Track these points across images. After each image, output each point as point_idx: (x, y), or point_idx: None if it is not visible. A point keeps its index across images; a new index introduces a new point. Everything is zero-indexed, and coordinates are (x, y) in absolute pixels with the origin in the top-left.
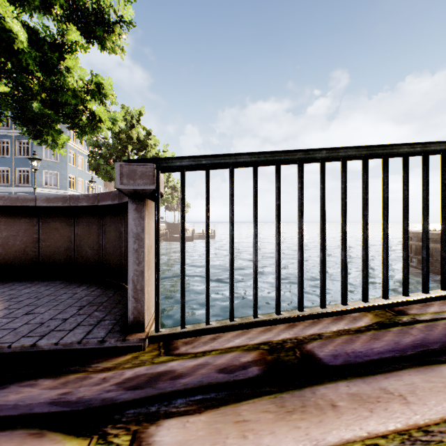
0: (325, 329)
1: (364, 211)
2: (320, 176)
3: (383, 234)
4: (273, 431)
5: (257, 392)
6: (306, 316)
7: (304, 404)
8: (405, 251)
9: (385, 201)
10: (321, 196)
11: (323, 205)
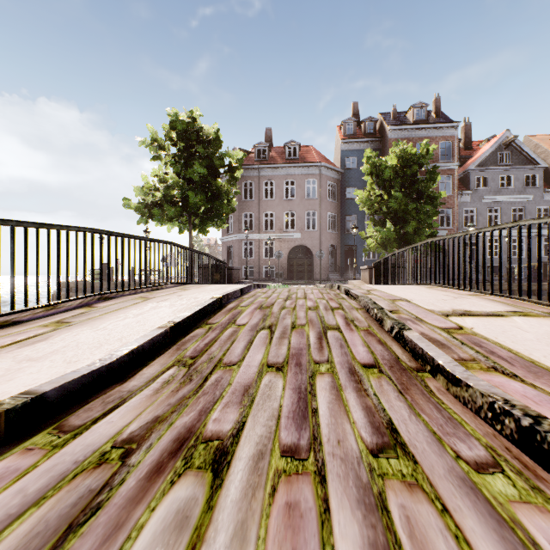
0: (20, 316)
1: (38, 257)
2: (12, 235)
3: (48, 269)
4: (17, 329)
5: (0, 329)
6: (5, 314)
7: (25, 325)
8: (59, 278)
9: (49, 252)
10: (13, 246)
11: (14, 252)
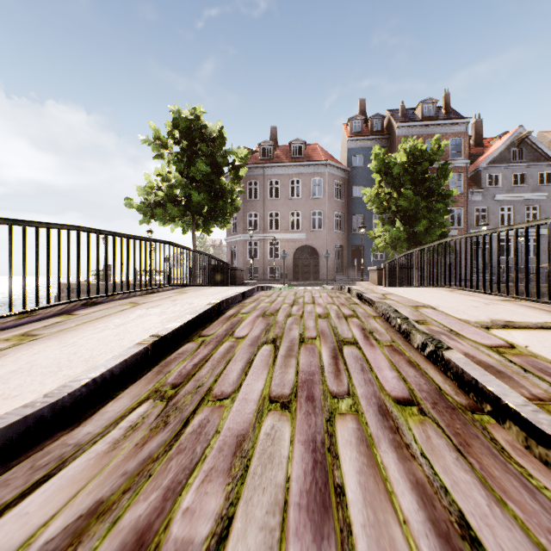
0: None
1: (11, 257)
2: None
3: (24, 272)
4: None
5: None
6: None
7: None
8: (37, 282)
9: (25, 252)
10: None
11: None
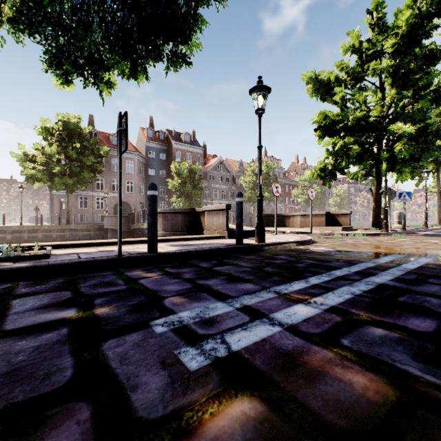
0: None
1: None
2: None
3: None
4: None
5: None
6: None
7: None
8: None
9: None
10: None
11: None
